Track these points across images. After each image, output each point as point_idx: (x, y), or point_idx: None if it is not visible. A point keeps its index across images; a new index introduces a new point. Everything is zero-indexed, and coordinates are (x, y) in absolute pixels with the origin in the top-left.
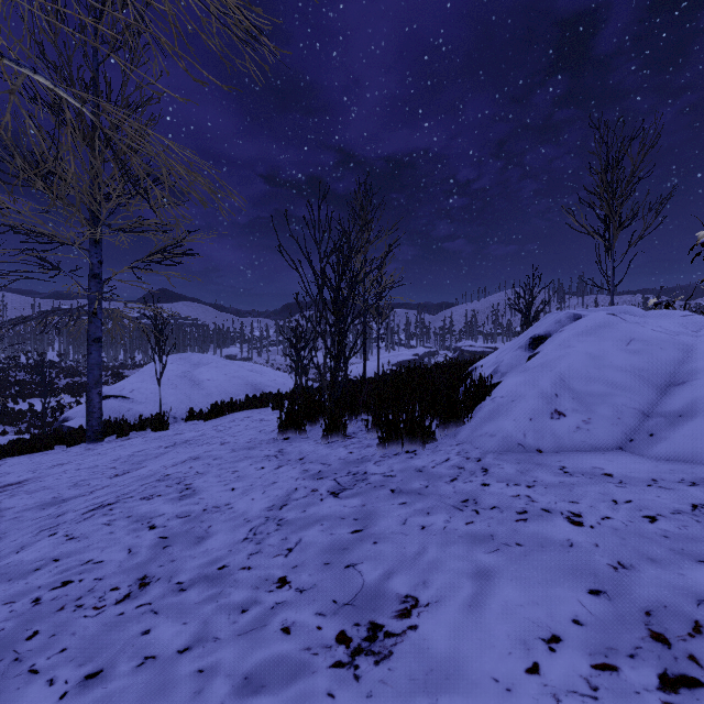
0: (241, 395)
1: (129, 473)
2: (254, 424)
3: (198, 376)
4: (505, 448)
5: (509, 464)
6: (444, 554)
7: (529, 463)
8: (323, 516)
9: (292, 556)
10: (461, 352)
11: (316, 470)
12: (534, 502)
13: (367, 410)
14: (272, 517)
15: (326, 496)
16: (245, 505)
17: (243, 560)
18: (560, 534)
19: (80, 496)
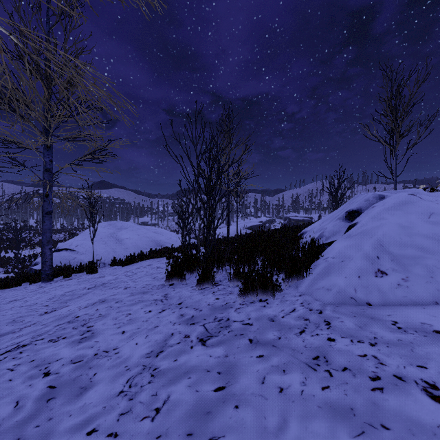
0: (148, 248)
1: (54, 311)
2: (152, 270)
3: (120, 236)
4: (340, 301)
5: (347, 317)
6: (307, 433)
7: (364, 317)
8: (191, 367)
9: (158, 419)
10: (289, 220)
11: (190, 315)
12: (383, 365)
13: (230, 265)
14: (148, 366)
15: (195, 343)
16: (129, 350)
17: (113, 422)
18: (426, 415)
19: (11, 333)
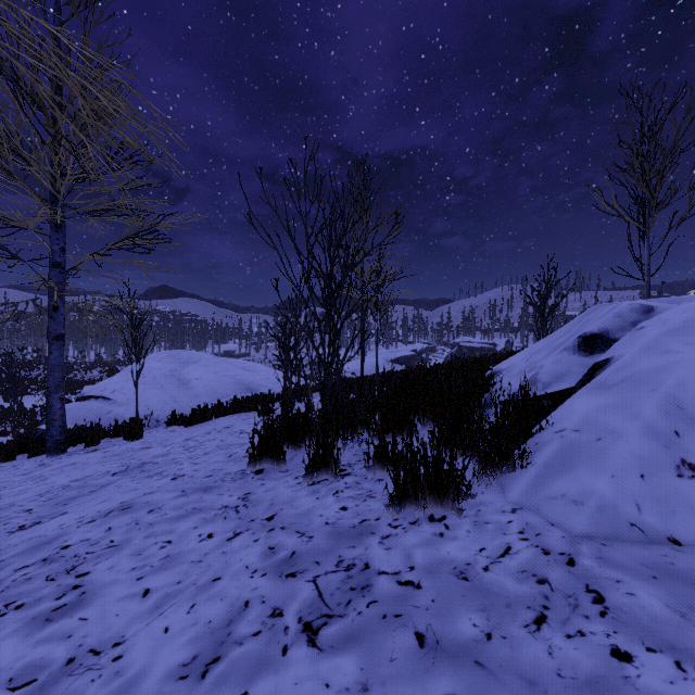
0: (231, 395)
1: (36, 526)
2: (232, 438)
3: (186, 375)
4: (607, 530)
5: (639, 582)
6: None
7: (678, 580)
8: None
9: None
10: (459, 348)
11: (287, 549)
12: None
13: (368, 439)
14: None
15: (293, 638)
16: (146, 650)
17: None
18: None
19: None
